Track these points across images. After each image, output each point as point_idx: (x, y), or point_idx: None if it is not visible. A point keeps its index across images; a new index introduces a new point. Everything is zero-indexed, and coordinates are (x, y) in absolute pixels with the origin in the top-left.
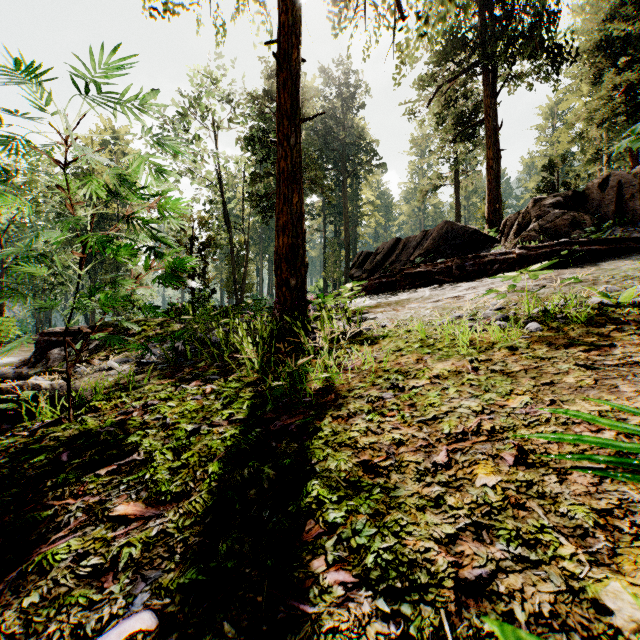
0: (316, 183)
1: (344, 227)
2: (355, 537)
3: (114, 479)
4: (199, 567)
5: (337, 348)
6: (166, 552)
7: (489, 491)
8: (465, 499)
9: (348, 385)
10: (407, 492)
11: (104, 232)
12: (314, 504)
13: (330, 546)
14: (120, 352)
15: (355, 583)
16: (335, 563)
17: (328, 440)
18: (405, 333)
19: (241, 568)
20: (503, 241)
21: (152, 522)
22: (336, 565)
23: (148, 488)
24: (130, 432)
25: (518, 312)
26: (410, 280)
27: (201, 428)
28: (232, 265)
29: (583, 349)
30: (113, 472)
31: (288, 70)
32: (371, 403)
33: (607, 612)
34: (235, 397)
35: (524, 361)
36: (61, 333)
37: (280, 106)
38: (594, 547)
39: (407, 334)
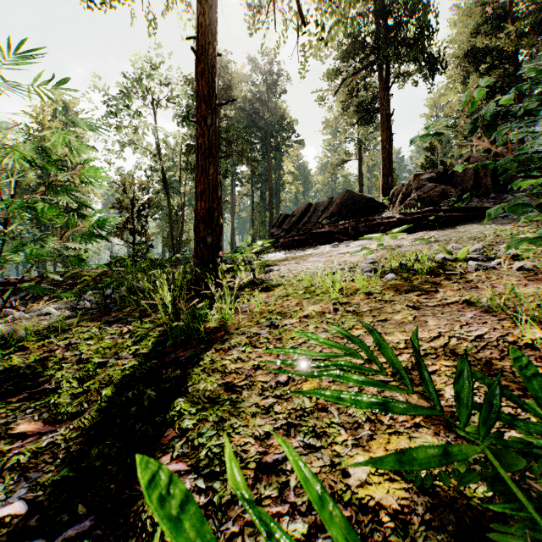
0: (243, 155)
1: (268, 193)
2: (198, 438)
3: (24, 405)
4: (72, 467)
5: (240, 294)
6: (50, 458)
7: (306, 400)
8: (288, 407)
9: (238, 324)
10: (249, 404)
11: (30, 196)
12: (176, 416)
13: (179, 446)
14: (61, 299)
15: (187, 470)
16: (177, 457)
17: (206, 367)
18: (297, 282)
19: (105, 466)
20: (391, 207)
21: (46, 436)
22: (178, 459)
23: (50, 410)
24: (48, 366)
25: (385, 265)
26: (316, 238)
27: (109, 361)
28: (170, 224)
29: (417, 294)
30: (25, 399)
31: (205, 62)
32: (250, 338)
33: (348, 476)
34: (145, 336)
35: (373, 303)
36: (8, 283)
37: (198, 92)
38: (361, 435)
39: (297, 283)
